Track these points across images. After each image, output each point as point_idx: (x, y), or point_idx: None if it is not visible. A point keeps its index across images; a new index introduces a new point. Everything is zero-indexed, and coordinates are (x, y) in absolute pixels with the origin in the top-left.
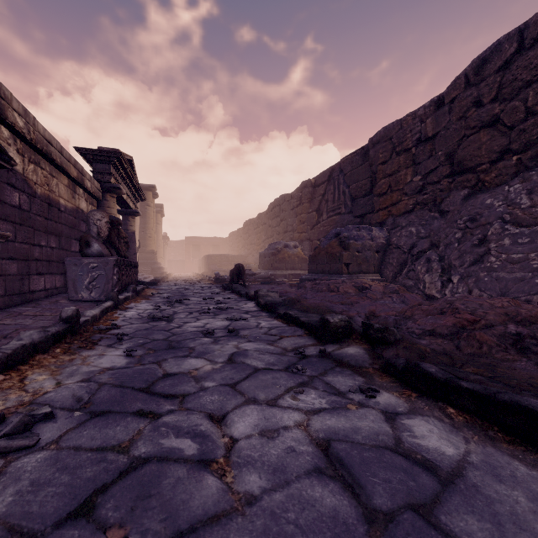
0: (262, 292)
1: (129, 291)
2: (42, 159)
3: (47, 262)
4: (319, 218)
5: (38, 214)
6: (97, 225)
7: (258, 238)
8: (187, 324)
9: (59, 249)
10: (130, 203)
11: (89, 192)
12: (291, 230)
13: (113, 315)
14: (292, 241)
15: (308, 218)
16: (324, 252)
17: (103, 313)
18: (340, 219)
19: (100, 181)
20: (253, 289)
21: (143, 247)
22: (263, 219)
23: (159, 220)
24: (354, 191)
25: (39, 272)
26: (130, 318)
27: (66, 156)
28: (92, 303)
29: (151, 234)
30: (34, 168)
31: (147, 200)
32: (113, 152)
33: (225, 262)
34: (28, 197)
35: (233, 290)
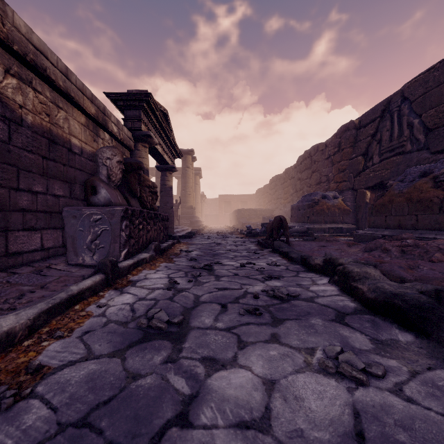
0: (354, 267)
1: (150, 249)
2: (36, 78)
3: (47, 214)
4: (366, 163)
5: (27, 149)
6: (107, 166)
7: (285, 192)
8: (215, 386)
9: (70, 198)
10: (166, 158)
11: (117, 138)
12: (325, 181)
13: (85, 309)
14: (330, 191)
15: (351, 165)
16: (403, 199)
17: (58, 309)
18: (404, 160)
19: (131, 128)
20: (297, 247)
21: (184, 203)
22: (291, 173)
23: (197, 181)
24: (431, 119)
25: (31, 227)
26: (107, 321)
27: (77, 84)
28: (91, 271)
29: (190, 191)
30: (20, 86)
31: (187, 163)
32: (142, 94)
33: (253, 216)
34: (3, 122)
35: (275, 249)
